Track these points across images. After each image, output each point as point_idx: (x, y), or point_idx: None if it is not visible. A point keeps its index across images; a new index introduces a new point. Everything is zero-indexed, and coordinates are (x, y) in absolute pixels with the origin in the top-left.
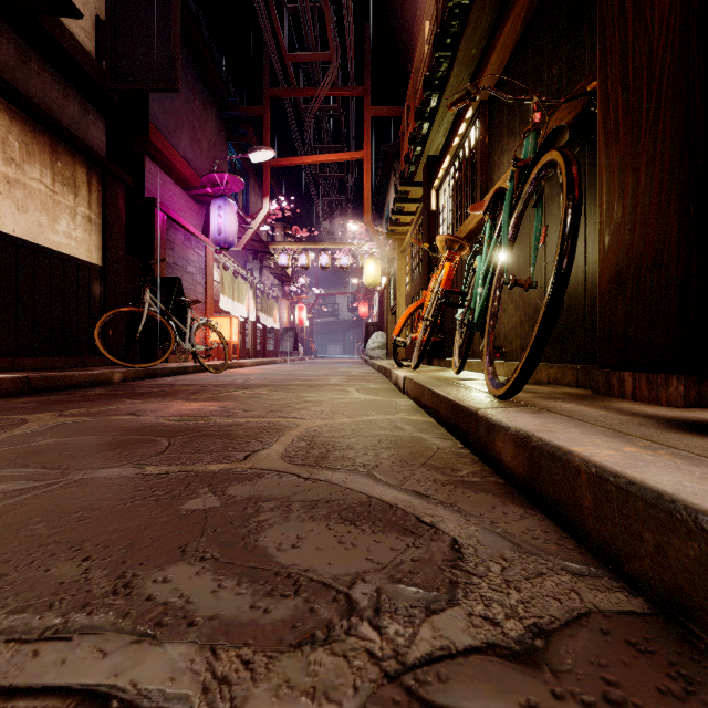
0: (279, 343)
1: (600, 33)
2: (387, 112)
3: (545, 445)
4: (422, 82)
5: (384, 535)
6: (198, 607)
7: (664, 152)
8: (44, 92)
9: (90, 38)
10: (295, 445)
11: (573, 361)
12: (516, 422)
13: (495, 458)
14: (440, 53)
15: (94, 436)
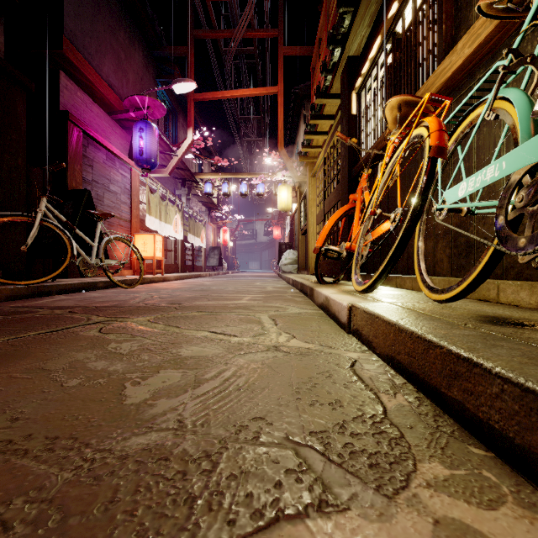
0: (206, 260)
1: None
2: (299, 51)
3: None
4: (336, 0)
5: None
6: None
7: None
8: None
9: None
10: None
11: None
12: None
13: None
14: None
15: None
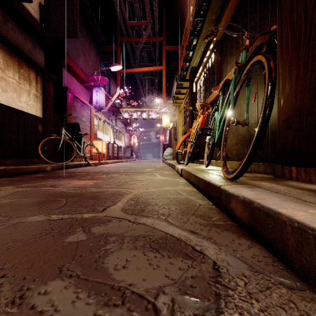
0: (124, 153)
1: (278, 1)
2: (173, 48)
3: (262, 207)
4: (189, 34)
5: (175, 259)
6: (61, 315)
7: (313, 56)
8: (15, 37)
9: (37, 13)
10: (129, 203)
11: (262, 161)
12: (242, 193)
13: (230, 211)
14: (198, 18)
15: (30, 198)
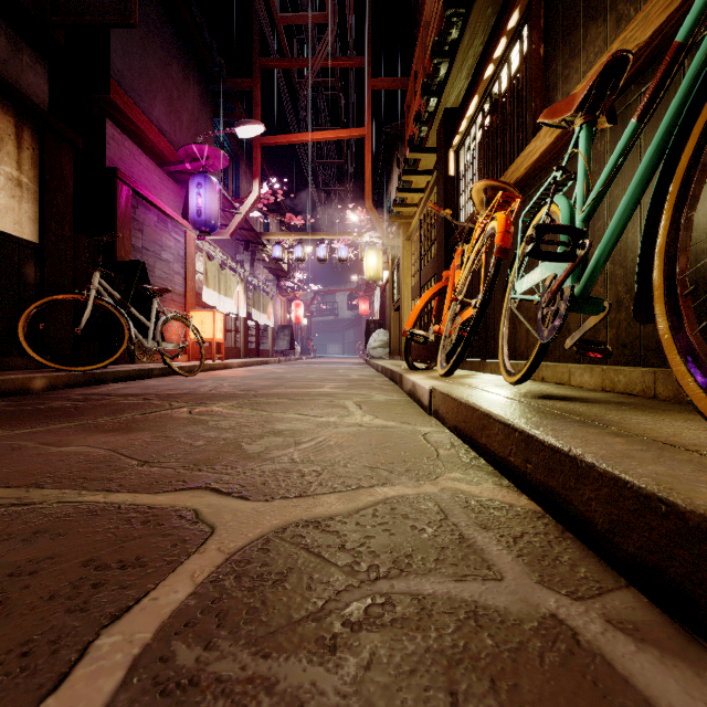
0: (274, 342)
1: None
2: (391, 84)
3: None
4: (433, 33)
5: None
6: None
7: None
8: None
9: None
10: None
11: None
12: None
13: None
14: None
15: None
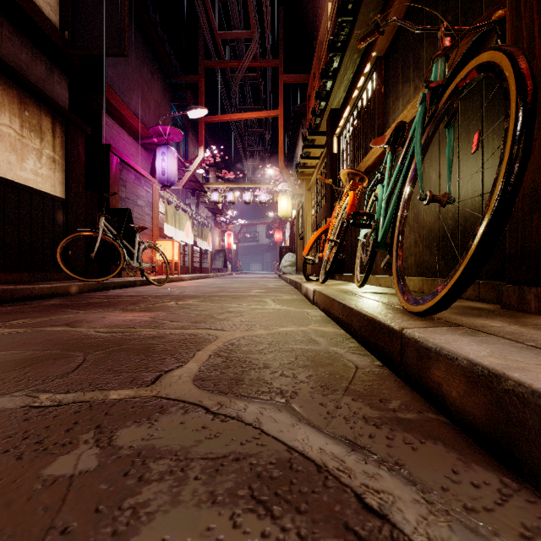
0: (212, 262)
1: None
2: (297, 79)
3: (534, 394)
4: (325, 52)
5: None
6: None
7: None
8: (15, 54)
9: (54, 12)
10: (211, 362)
11: None
12: (461, 349)
13: (430, 388)
14: (343, 18)
15: (14, 351)
